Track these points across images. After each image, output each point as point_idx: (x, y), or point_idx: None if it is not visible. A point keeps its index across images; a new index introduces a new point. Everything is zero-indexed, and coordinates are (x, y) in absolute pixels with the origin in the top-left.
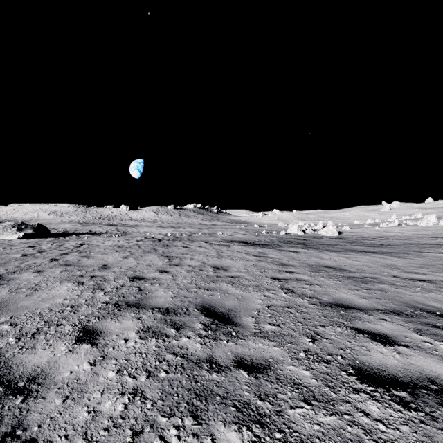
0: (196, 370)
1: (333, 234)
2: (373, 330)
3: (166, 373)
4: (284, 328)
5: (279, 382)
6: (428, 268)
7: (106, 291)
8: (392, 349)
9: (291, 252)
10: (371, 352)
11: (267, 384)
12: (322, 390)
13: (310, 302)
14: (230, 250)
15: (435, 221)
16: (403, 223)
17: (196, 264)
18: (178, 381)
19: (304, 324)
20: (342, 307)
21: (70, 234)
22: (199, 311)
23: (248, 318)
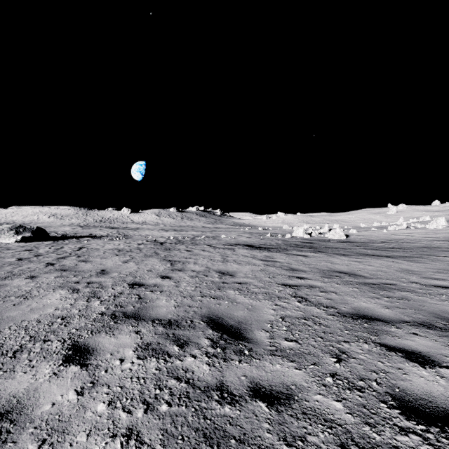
0: (205, 401)
1: (341, 237)
2: (406, 347)
3: (168, 405)
4: (304, 344)
5: (306, 418)
6: (447, 273)
7: (103, 299)
8: (434, 372)
9: (300, 256)
10: (410, 376)
11: (292, 421)
12: (361, 429)
13: (328, 312)
14: (235, 254)
15: (444, 223)
16: (412, 226)
17: (200, 269)
18: (183, 417)
19: (325, 340)
20: (364, 319)
21: (69, 238)
22: (205, 324)
23: (261, 332)
